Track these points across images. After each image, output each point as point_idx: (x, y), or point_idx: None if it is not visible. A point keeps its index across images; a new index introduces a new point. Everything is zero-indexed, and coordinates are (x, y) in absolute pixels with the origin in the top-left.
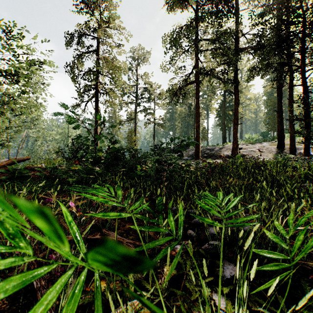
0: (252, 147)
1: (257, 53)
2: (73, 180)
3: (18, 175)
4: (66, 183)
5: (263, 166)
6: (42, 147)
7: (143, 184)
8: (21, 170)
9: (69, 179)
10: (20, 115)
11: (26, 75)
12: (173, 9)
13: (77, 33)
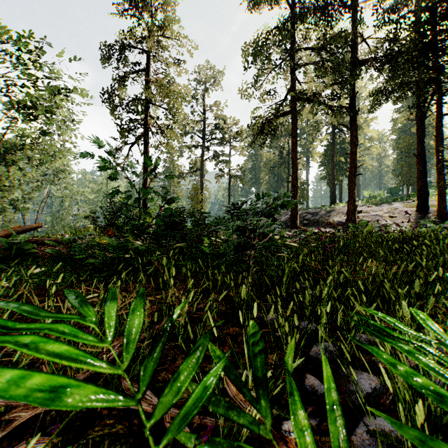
0: (377, 210)
1: (385, 68)
2: (97, 262)
3: (16, 253)
4: (89, 266)
5: (416, 238)
6: (71, 211)
7: (212, 268)
8: (23, 244)
9: (90, 261)
10: (40, 165)
11: (45, 107)
12: (257, 5)
13: (117, 44)
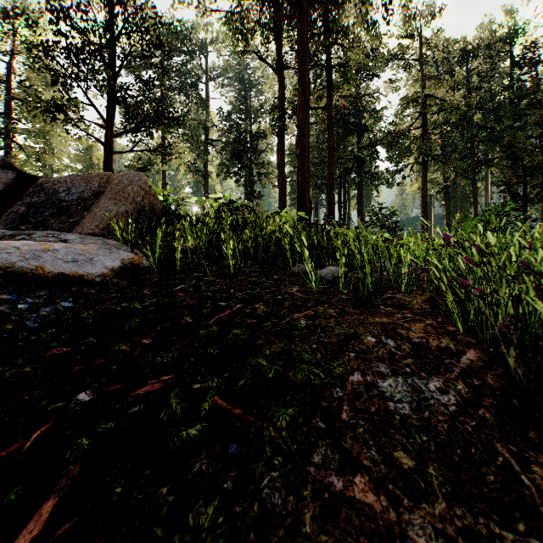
0: None
1: None
2: None
3: None
4: None
5: None
6: None
7: None
8: None
9: None
10: None
11: None
12: None
13: None
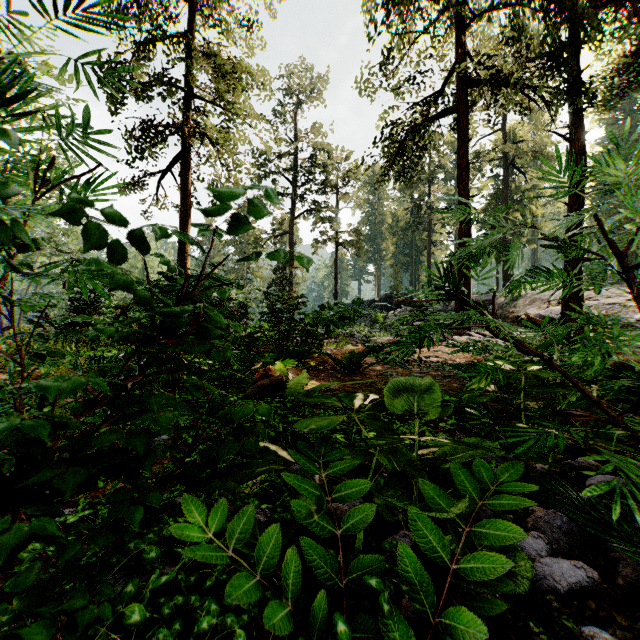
0: (610, 296)
1: (618, 40)
2: None
3: None
4: None
5: None
6: None
7: None
8: None
9: None
10: None
11: None
12: None
13: None
